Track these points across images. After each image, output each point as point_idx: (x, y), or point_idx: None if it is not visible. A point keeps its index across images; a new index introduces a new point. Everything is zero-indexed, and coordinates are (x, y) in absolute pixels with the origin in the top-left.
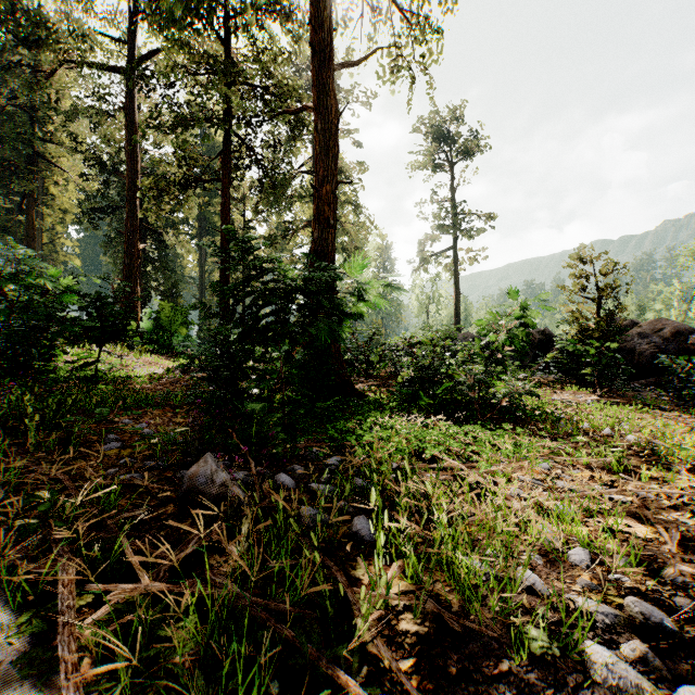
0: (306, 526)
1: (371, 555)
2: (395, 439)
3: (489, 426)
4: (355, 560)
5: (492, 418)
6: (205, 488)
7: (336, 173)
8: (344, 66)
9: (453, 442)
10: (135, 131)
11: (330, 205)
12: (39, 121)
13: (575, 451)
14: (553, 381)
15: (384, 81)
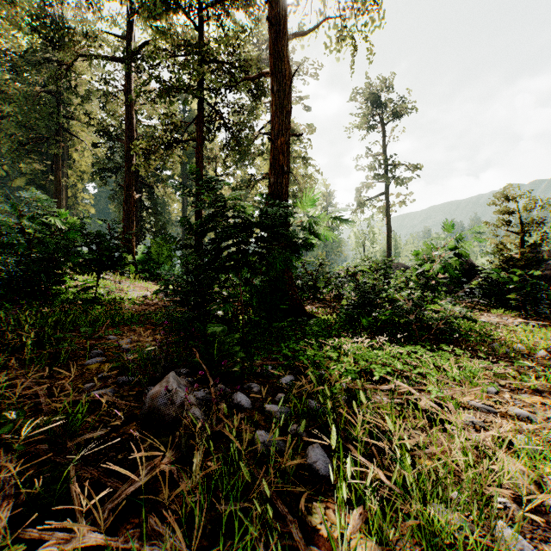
0: (260, 453)
1: (328, 494)
2: (344, 359)
3: (429, 347)
4: (311, 501)
5: (428, 338)
6: (165, 408)
7: (289, 127)
8: (296, 37)
9: (399, 363)
10: (131, 107)
11: (284, 155)
12: (63, 103)
13: (517, 374)
14: (478, 305)
15: (330, 52)
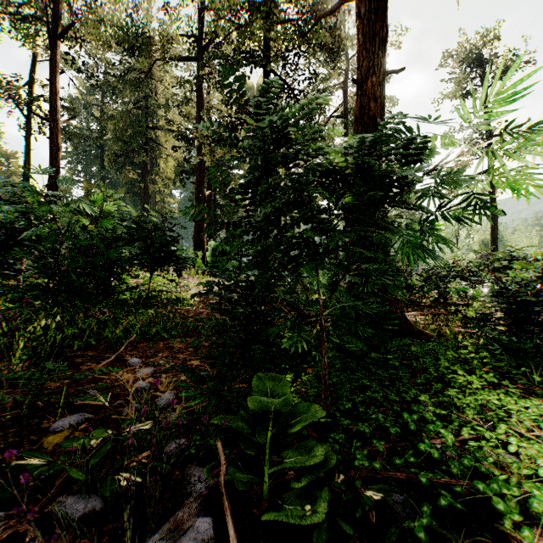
0: None
1: None
2: None
3: None
4: None
5: None
6: None
7: (383, 62)
8: None
9: None
10: (202, 103)
11: (376, 101)
12: (150, 116)
13: None
14: None
15: None
